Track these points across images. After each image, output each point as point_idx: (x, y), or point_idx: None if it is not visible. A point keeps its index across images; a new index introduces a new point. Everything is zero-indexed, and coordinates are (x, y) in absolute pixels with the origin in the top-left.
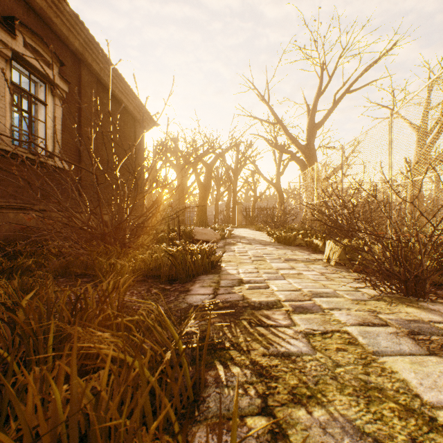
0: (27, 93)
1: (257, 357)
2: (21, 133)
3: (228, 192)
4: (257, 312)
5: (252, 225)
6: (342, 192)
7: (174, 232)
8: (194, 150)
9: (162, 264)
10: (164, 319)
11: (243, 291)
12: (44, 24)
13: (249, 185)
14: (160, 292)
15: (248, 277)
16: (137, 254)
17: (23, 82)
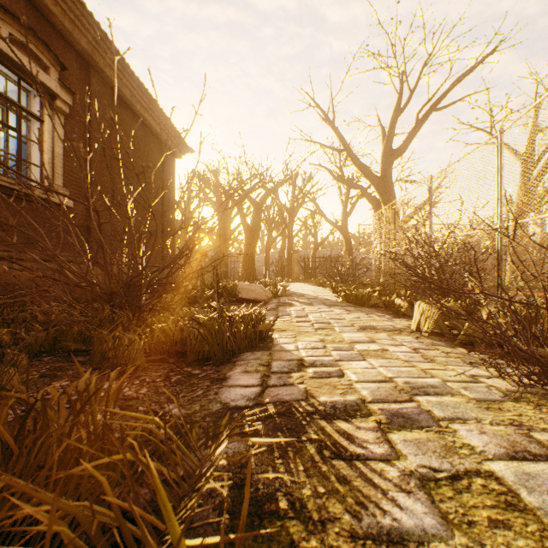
0: (15, 104)
1: (340, 543)
2: (8, 158)
3: (282, 238)
4: (331, 425)
5: (313, 279)
6: (432, 237)
7: (213, 289)
8: (238, 184)
9: (188, 338)
10: (155, 484)
11: (305, 381)
12: (39, 14)
13: (308, 228)
14: (184, 380)
15: (311, 357)
16: (155, 321)
17: (12, 90)
